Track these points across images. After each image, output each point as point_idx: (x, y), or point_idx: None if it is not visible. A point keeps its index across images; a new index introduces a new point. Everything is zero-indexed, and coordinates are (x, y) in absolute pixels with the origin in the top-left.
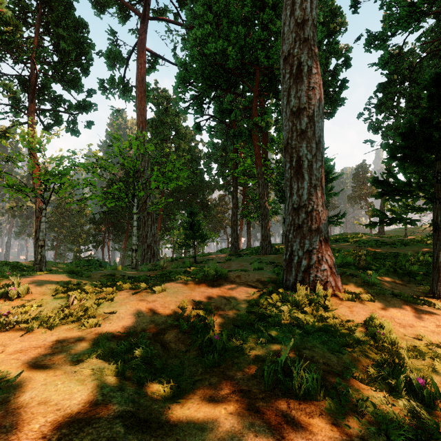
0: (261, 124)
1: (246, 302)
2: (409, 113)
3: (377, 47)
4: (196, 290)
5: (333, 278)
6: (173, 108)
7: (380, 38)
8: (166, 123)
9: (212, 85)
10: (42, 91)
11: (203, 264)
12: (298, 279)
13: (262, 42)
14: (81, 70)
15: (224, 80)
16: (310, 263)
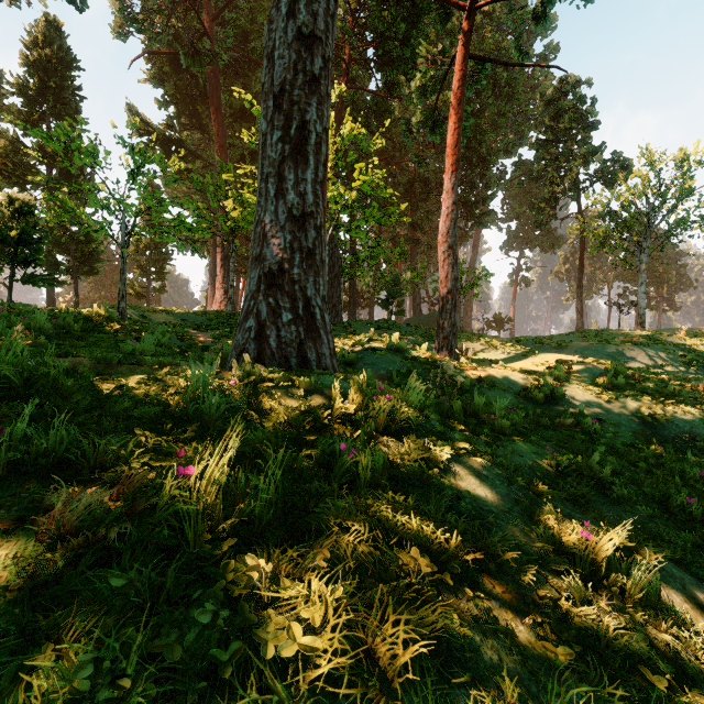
0: None
1: None
2: None
3: None
4: None
5: None
6: None
7: None
8: None
9: None
10: None
11: None
12: None
13: None
14: None
15: None
16: None
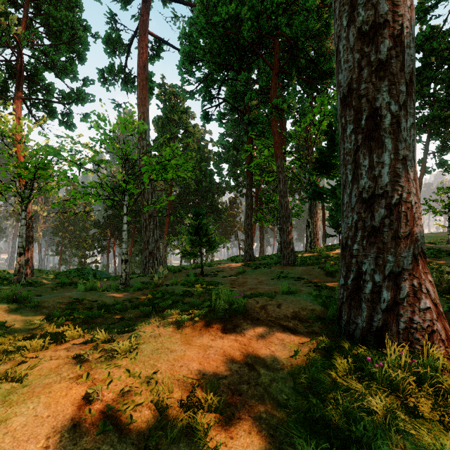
0: (282, 106)
1: (287, 373)
2: (449, 100)
3: (415, 22)
4: (193, 342)
5: (441, 324)
6: (181, 104)
7: (419, 12)
8: (173, 121)
9: (222, 64)
10: (31, 79)
11: (211, 277)
12: (373, 323)
13: (284, 5)
14: (76, 56)
15: (236, 58)
16: (398, 296)
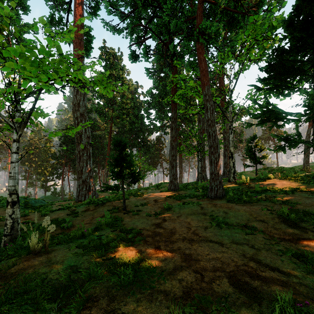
0: (210, 30)
1: None
2: None
3: None
4: None
5: None
6: (119, 63)
7: None
8: (113, 76)
9: None
10: None
11: (133, 216)
12: None
13: None
14: (18, 5)
15: None
16: None
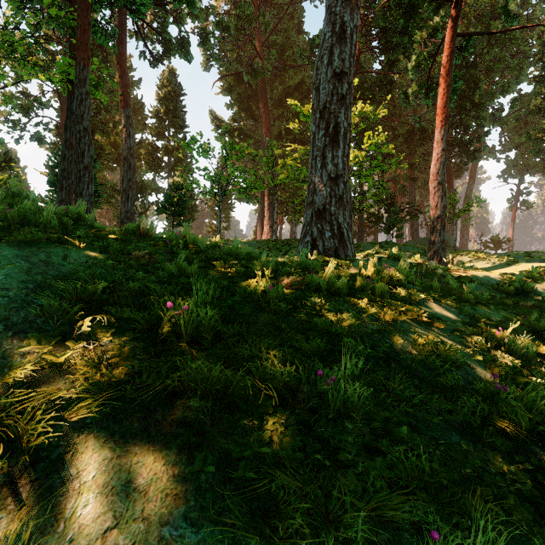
0: None
1: None
2: None
3: None
4: None
5: None
6: None
7: None
8: None
9: None
10: None
11: None
12: None
13: None
14: None
15: None
16: None
